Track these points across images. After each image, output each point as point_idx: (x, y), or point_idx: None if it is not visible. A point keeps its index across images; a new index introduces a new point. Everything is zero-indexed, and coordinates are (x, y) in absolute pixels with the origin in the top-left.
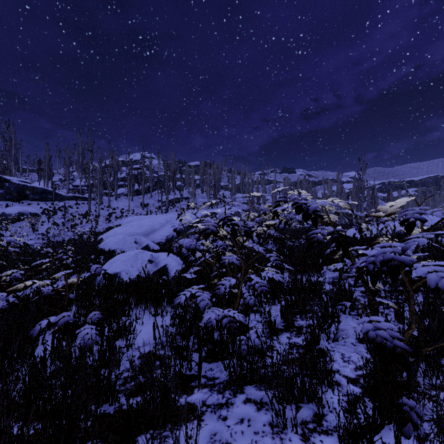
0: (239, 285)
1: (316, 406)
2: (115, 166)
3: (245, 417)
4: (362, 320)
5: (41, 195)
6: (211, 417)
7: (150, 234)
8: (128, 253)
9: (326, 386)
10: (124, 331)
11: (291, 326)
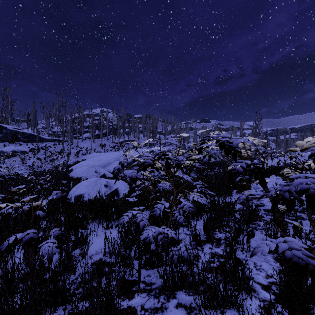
0: (171, 207)
1: (237, 312)
2: (82, 117)
3: None
4: (278, 240)
5: (29, 138)
6: None
7: (107, 166)
8: (90, 180)
9: (245, 294)
10: (80, 243)
11: (211, 238)
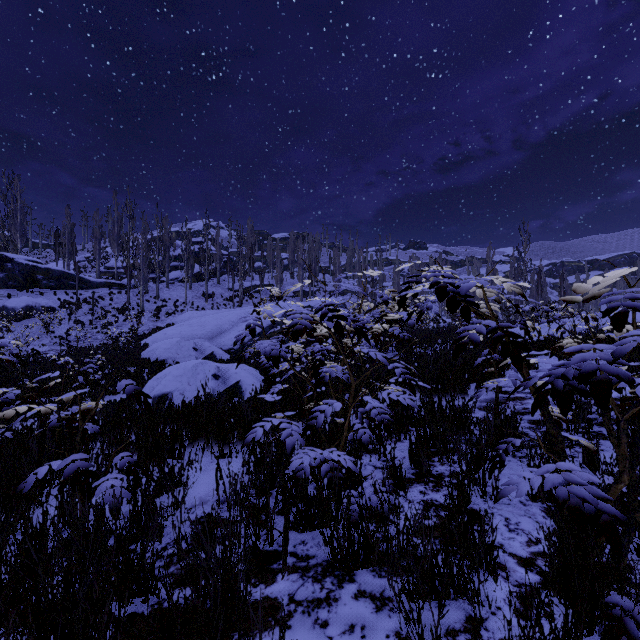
0: (347, 412)
1: (470, 605)
2: (166, 238)
3: (357, 622)
4: (544, 468)
5: (60, 280)
6: (303, 621)
7: (217, 337)
8: (184, 364)
9: (485, 572)
10: (170, 483)
11: (425, 474)
